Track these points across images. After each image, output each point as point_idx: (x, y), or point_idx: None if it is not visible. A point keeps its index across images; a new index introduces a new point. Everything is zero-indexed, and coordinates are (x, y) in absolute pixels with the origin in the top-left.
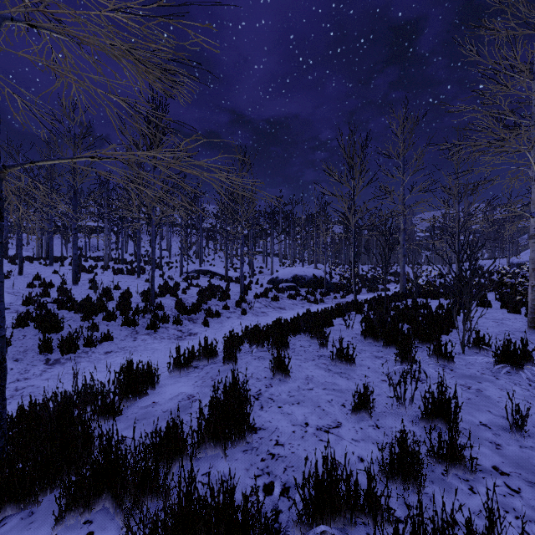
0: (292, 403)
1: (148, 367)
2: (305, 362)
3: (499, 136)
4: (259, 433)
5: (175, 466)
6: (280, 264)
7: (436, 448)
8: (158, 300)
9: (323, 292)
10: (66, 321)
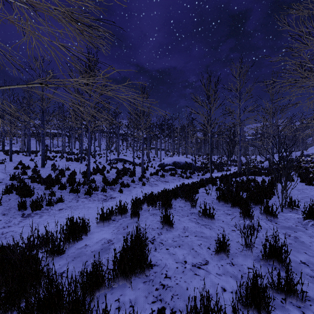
0: (175, 246)
1: (83, 221)
2: (182, 217)
3: (303, 75)
4: (154, 268)
5: (97, 293)
6: (165, 155)
7: (276, 283)
8: (92, 177)
9: (191, 172)
10: (36, 190)
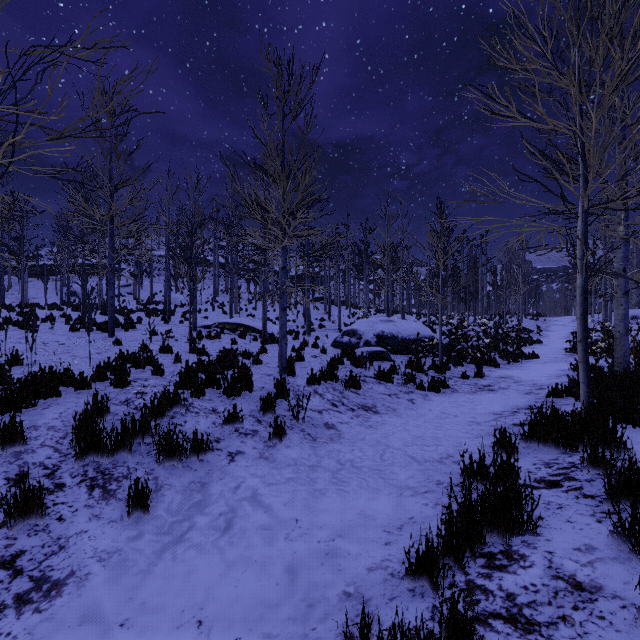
0: None
1: None
2: None
3: None
4: None
5: None
6: (349, 315)
7: None
8: (54, 402)
9: (440, 366)
10: None
